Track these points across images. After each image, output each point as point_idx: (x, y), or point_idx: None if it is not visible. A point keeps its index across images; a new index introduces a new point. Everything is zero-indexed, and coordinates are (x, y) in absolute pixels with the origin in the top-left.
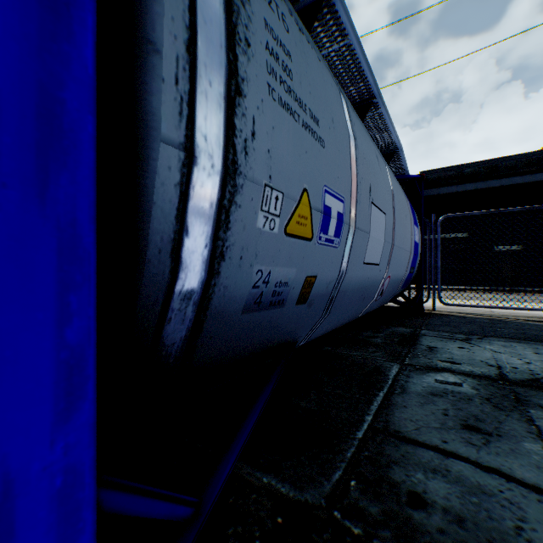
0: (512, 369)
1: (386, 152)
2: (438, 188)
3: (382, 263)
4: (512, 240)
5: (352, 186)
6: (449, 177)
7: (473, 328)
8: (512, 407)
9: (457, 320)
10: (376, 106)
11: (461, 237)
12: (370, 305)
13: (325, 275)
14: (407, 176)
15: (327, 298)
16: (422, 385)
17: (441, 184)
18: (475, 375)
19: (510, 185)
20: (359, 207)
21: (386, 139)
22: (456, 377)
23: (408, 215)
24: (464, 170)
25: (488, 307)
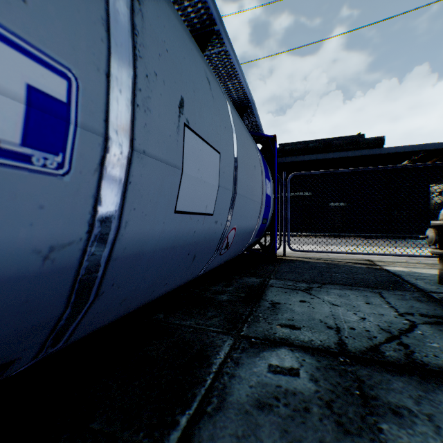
0: (351, 331)
1: (240, 105)
2: (291, 157)
3: (218, 213)
4: (340, 198)
5: (113, 65)
6: (299, 149)
7: (314, 274)
8: (360, 421)
9: (302, 265)
10: (220, 39)
11: (307, 195)
12: (213, 260)
13: (8, 235)
14: (262, 134)
15: (65, 276)
16: (251, 382)
17: (294, 154)
18: (315, 348)
19: (339, 158)
20: (145, 117)
21: (238, 89)
22: (295, 355)
23: (258, 167)
24: (309, 145)
25: (326, 252)
